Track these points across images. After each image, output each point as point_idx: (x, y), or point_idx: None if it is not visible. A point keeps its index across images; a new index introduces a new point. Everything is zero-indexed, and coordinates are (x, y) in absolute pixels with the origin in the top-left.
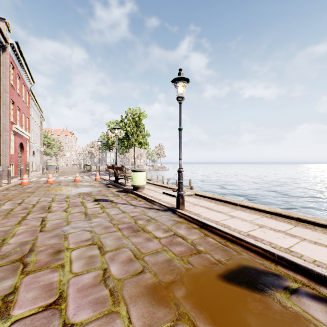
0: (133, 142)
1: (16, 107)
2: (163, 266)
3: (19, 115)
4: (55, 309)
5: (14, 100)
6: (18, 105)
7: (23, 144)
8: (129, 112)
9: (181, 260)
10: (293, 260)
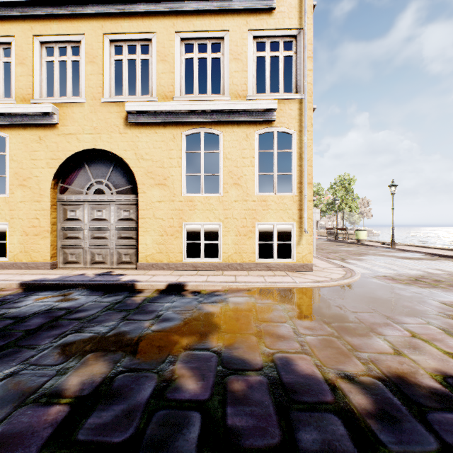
0: (342, 207)
1: None
2: (385, 253)
3: None
4: (361, 253)
5: None
6: None
7: None
8: (338, 179)
9: (391, 253)
10: (431, 253)
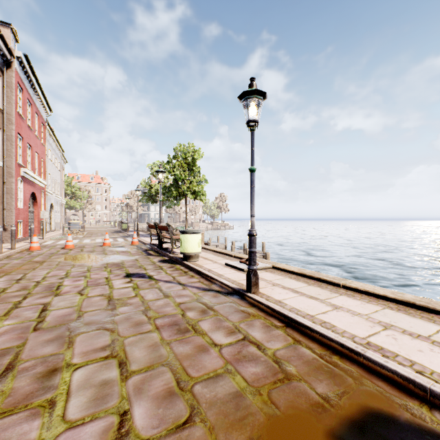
0: (184, 192)
1: (26, 143)
2: (226, 409)
3: (30, 155)
4: None
5: (23, 134)
6: (29, 141)
7: (35, 194)
8: (179, 150)
9: (257, 396)
10: None
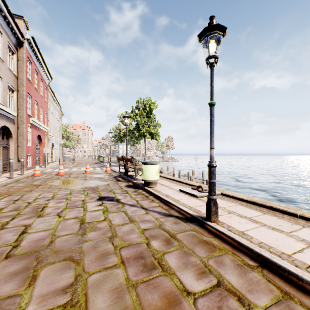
0: (143, 133)
1: (34, 100)
2: None
3: (37, 109)
4: None
5: (31, 94)
6: (36, 99)
7: (41, 136)
8: (140, 102)
9: None
10: None
